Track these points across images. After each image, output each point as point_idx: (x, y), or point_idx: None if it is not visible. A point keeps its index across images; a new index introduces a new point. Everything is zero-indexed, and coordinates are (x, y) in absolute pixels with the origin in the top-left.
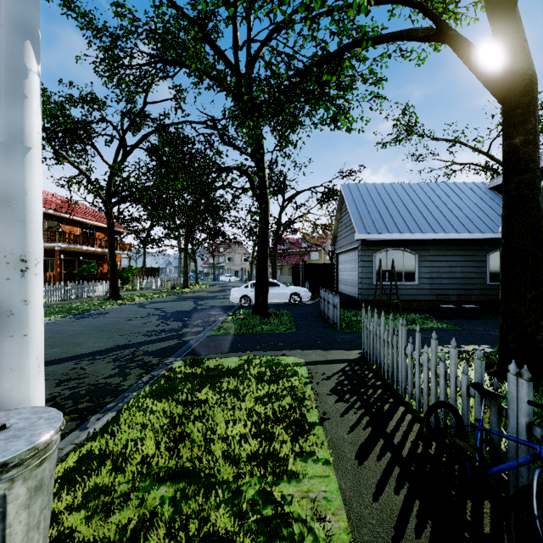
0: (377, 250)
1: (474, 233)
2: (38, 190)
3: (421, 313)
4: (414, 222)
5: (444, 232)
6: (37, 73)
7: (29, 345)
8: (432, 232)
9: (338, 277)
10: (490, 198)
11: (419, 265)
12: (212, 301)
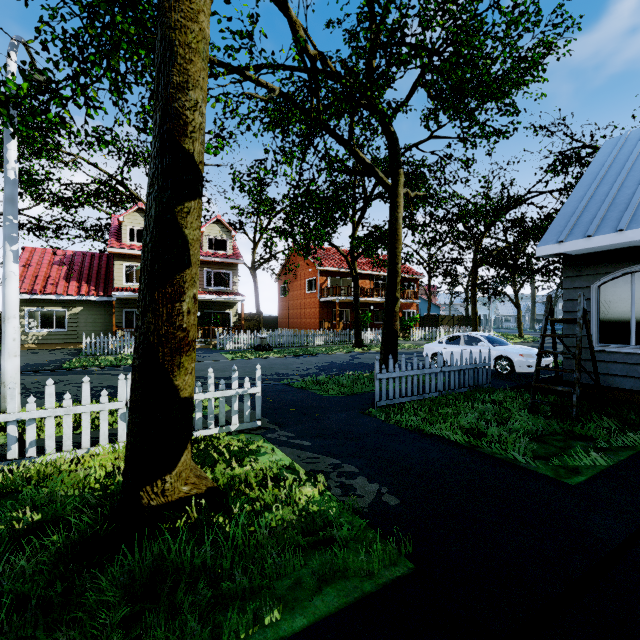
0: (601, 274)
1: None
2: (11, 292)
3: None
4: None
5: None
6: (11, 250)
7: (6, 347)
8: None
9: None
10: None
11: None
12: None
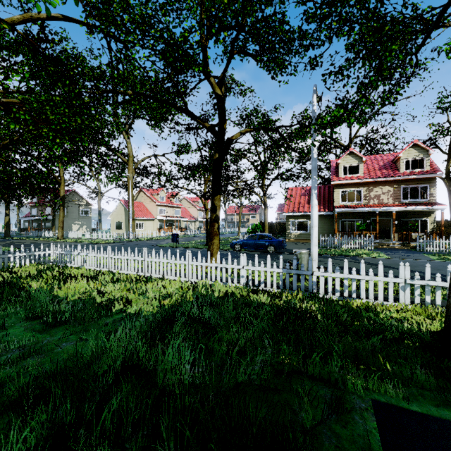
0: None
1: None
2: (314, 214)
3: None
4: None
5: None
6: (314, 193)
7: (312, 241)
8: None
9: None
10: None
11: None
12: None
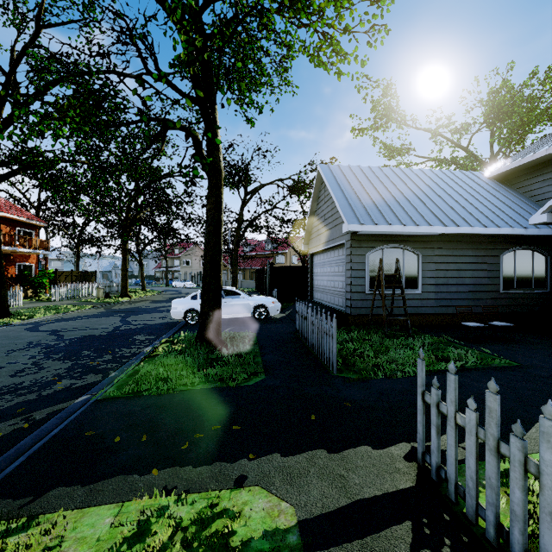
0: (371, 248)
1: (490, 227)
2: None
3: (431, 332)
4: (416, 212)
5: (454, 224)
6: None
7: None
8: (440, 225)
9: (314, 282)
10: (493, 189)
11: (423, 267)
12: (149, 316)
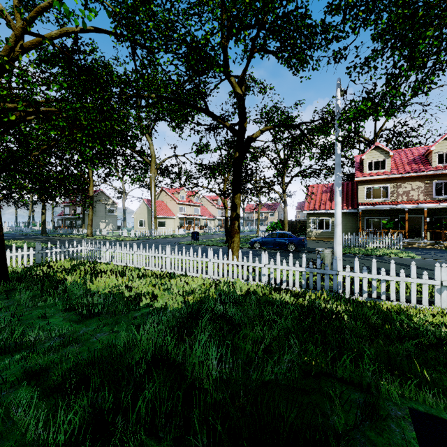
0: None
1: None
2: (338, 212)
3: None
4: None
5: None
6: (338, 190)
7: (336, 240)
8: None
9: None
10: None
11: None
12: None
